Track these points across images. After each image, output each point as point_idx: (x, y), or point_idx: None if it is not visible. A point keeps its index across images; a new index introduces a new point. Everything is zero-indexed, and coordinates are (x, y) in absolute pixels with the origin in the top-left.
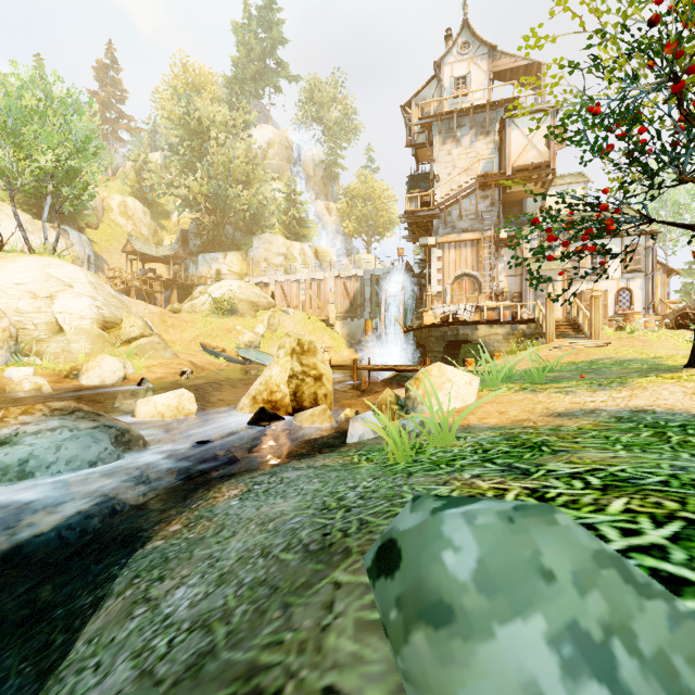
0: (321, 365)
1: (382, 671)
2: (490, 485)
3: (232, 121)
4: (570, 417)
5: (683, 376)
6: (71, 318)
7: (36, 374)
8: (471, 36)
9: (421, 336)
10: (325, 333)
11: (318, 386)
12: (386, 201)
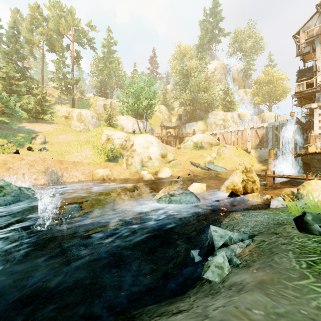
0: (255, 177)
1: (297, 232)
2: None
3: (200, 65)
4: None
5: None
6: (153, 154)
7: (147, 173)
8: None
9: (307, 158)
10: (245, 156)
11: (253, 185)
12: (281, 81)
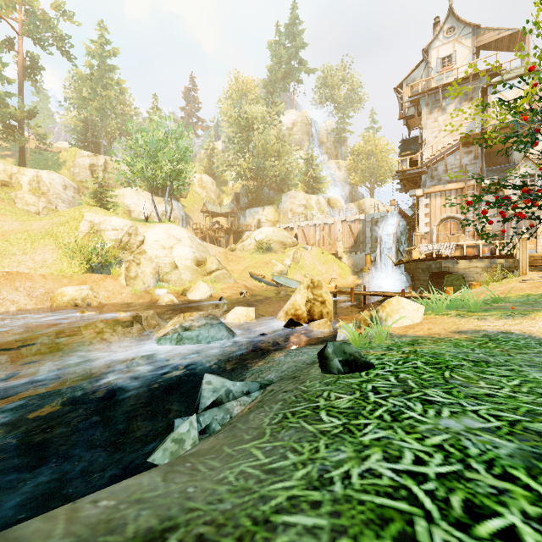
0: (325, 295)
1: (318, 372)
2: (374, 352)
3: (268, 114)
4: (462, 333)
5: None
6: (181, 260)
7: (168, 292)
8: (456, 21)
9: (410, 267)
10: (334, 264)
11: (323, 307)
12: (386, 154)
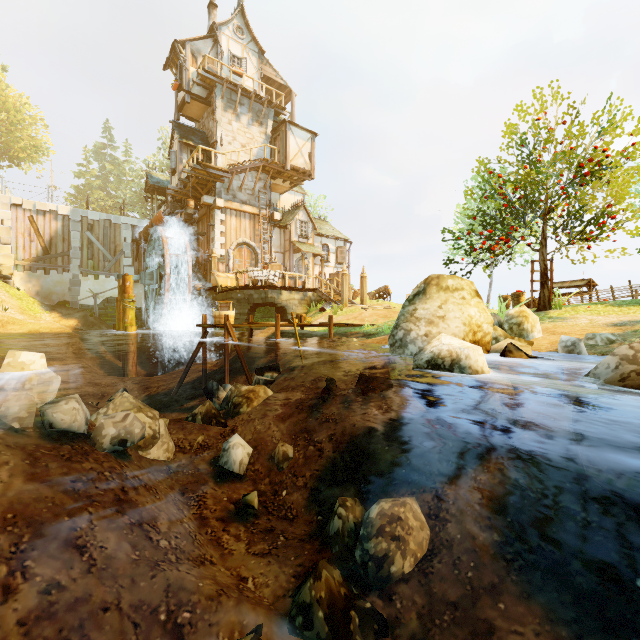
0: None
1: None
2: None
3: None
4: (629, 325)
5: (560, 313)
6: None
7: None
8: (245, 26)
9: (217, 297)
10: None
11: None
12: (30, 120)
